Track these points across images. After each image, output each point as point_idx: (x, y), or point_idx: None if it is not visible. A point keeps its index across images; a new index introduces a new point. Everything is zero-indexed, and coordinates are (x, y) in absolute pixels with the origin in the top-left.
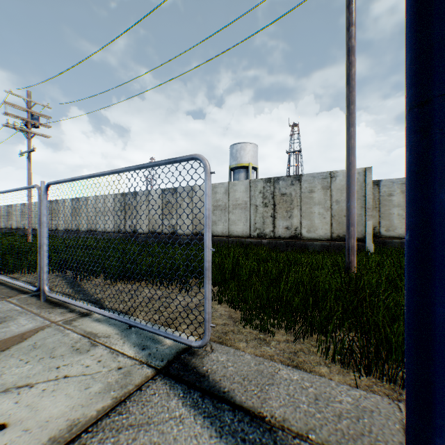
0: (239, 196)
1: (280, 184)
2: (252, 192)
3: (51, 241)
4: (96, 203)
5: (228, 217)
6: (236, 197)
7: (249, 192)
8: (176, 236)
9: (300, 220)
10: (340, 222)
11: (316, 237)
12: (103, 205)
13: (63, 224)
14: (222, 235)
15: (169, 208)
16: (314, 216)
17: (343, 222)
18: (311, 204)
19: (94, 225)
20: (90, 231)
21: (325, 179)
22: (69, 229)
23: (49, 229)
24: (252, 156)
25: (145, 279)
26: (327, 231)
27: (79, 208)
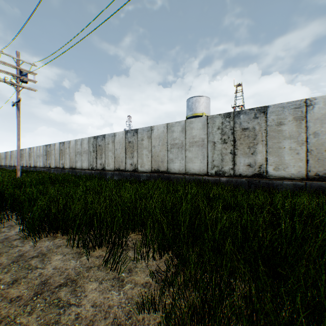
0: (196, 133)
1: (241, 118)
2: (209, 128)
3: (36, 176)
4: (76, 145)
5: (185, 155)
6: (193, 134)
7: (207, 128)
8: (137, 173)
9: (265, 156)
10: (319, 158)
11: (285, 175)
12: (81, 147)
13: (54, 163)
14: (179, 172)
15: (131, 148)
16: (283, 152)
17: (324, 158)
18: (280, 138)
19: (74, 164)
20: (72, 168)
21: (298, 109)
22: (58, 167)
23: (45, 166)
24: (205, 107)
25: (70, 232)
26: (300, 169)
27: (64, 150)
